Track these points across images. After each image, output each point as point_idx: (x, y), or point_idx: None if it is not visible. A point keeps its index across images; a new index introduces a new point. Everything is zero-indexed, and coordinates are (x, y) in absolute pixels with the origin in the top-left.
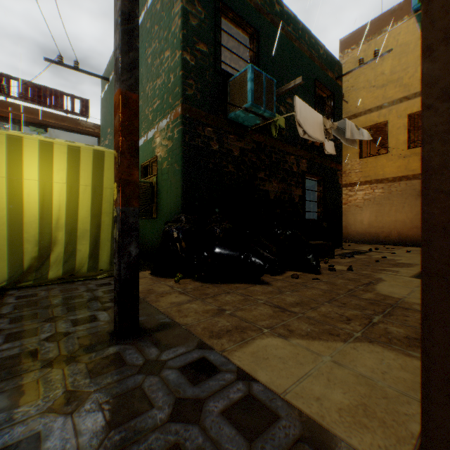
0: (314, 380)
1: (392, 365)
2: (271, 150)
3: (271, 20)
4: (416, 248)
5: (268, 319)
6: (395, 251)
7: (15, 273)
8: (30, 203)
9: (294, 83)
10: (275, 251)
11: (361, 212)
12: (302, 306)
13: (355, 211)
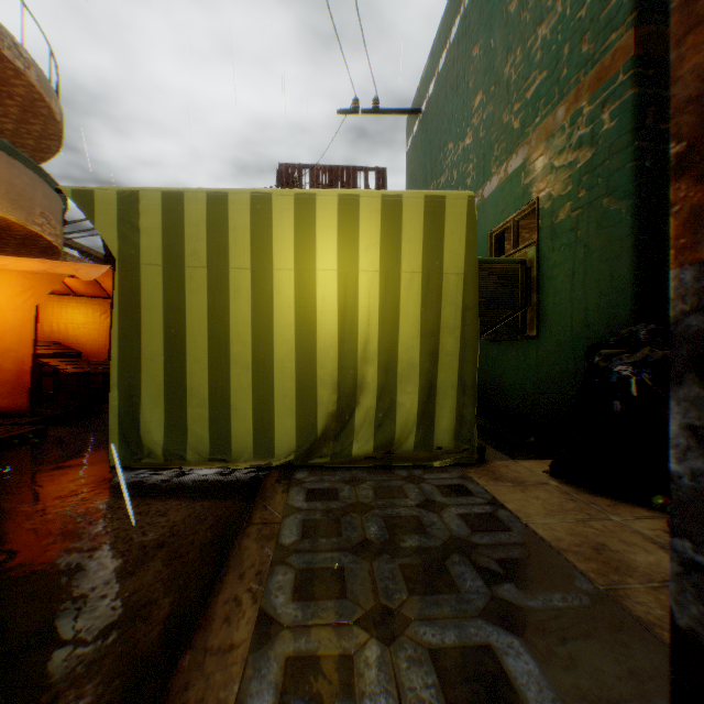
0: None
1: None
2: None
3: None
4: None
5: None
6: None
7: (304, 440)
8: (324, 313)
9: None
10: None
11: None
12: None
13: None
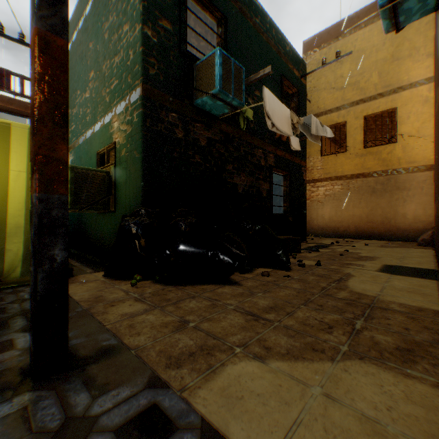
0: (307, 433)
1: (396, 395)
2: (240, 142)
3: (240, 9)
4: (372, 241)
5: (240, 332)
6: (355, 244)
7: None
8: None
9: (263, 72)
10: (244, 247)
11: (322, 207)
12: (277, 312)
13: (317, 206)
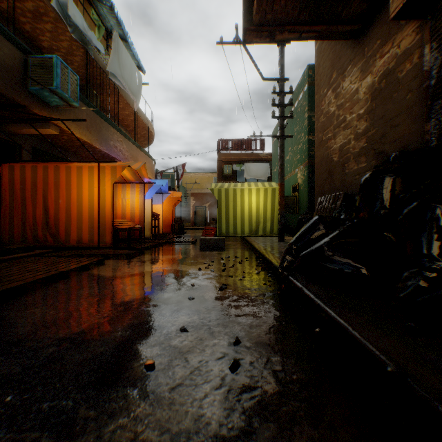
0: None
1: None
2: None
3: None
4: None
5: None
6: None
7: (250, 232)
8: (253, 209)
9: None
10: None
11: None
12: None
13: None
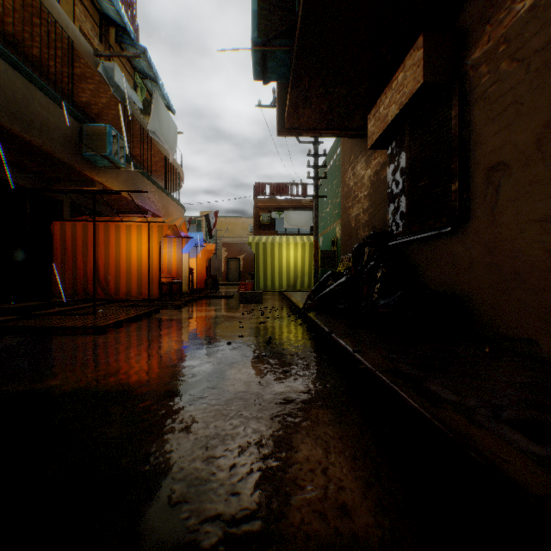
0: None
1: None
2: None
3: None
4: None
5: None
6: None
7: (288, 286)
8: (291, 264)
9: None
10: None
11: None
12: None
13: None
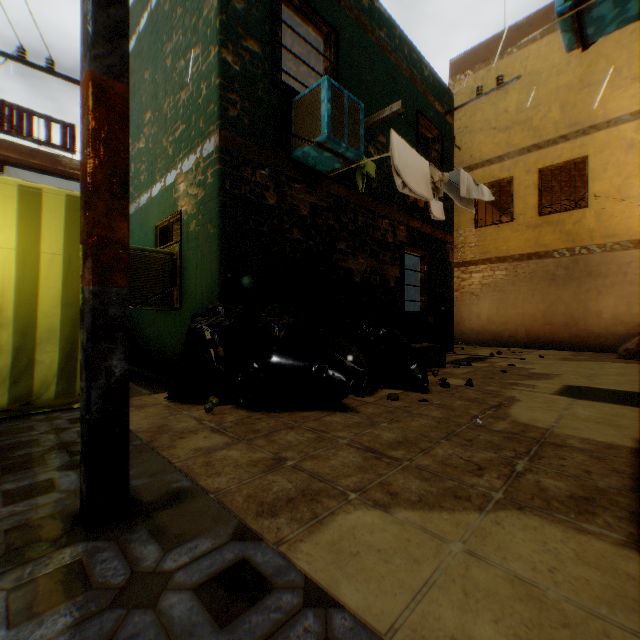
0: (441, 596)
1: (563, 554)
2: (356, 209)
3: (356, 18)
4: (551, 352)
5: (355, 473)
6: (525, 356)
7: None
8: None
9: (390, 110)
10: (363, 359)
11: (478, 302)
12: (408, 448)
13: (470, 300)
